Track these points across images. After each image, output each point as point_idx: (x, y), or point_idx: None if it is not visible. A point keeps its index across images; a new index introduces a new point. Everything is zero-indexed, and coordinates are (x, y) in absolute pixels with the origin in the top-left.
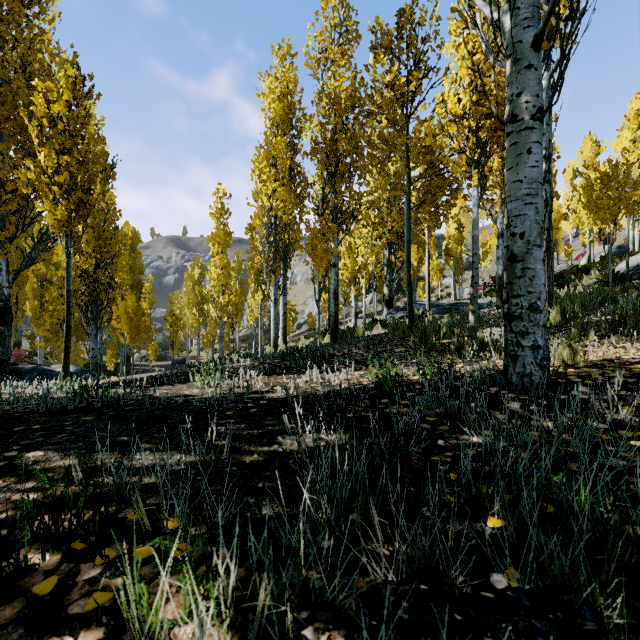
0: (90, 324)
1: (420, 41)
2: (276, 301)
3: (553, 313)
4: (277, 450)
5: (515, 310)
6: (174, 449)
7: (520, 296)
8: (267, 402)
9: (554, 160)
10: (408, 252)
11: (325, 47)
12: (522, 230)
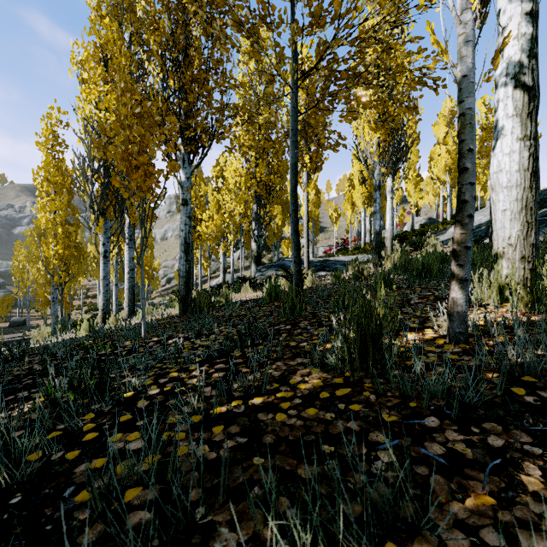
0: None
1: None
2: (107, 254)
3: None
4: None
5: None
6: None
7: None
8: None
9: (416, 122)
10: (294, 181)
11: None
12: None
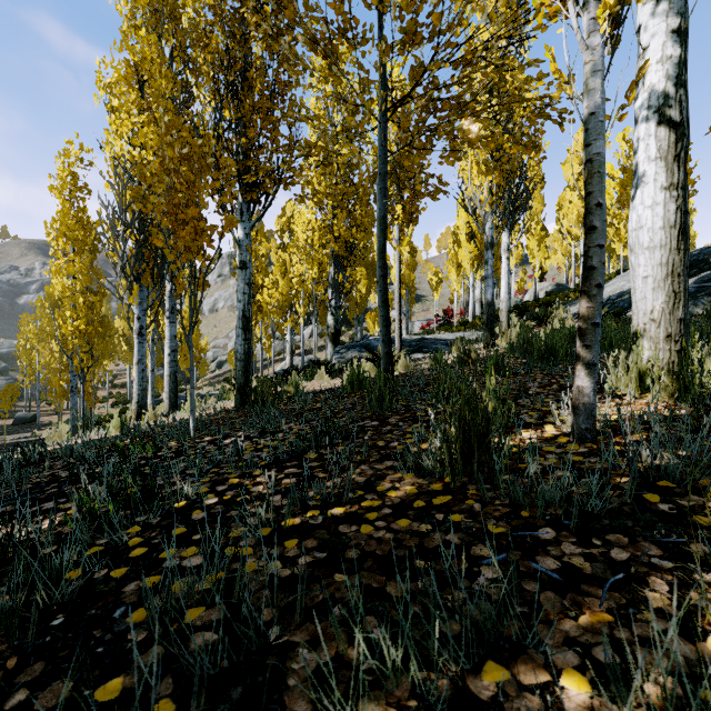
0: None
1: None
2: (143, 331)
3: (708, 365)
4: None
5: None
6: None
7: None
8: None
9: (540, 161)
10: (383, 239)
11: None
12: None
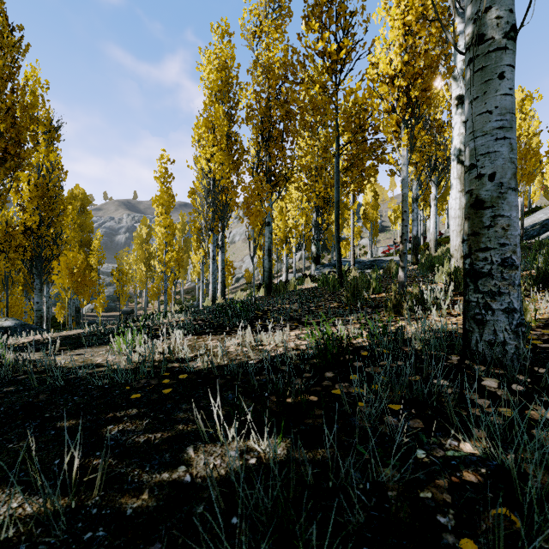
0: (34, 279)
1: (348, 14)
2: (214, 257)
3: None
4: (182, 479)
5: (483, 266)
6: (20, 481)
7: (490, 249)
8: (188, 376)
9: None
10: (337, 212)
11: (260, 20)
12: (492, 171)
